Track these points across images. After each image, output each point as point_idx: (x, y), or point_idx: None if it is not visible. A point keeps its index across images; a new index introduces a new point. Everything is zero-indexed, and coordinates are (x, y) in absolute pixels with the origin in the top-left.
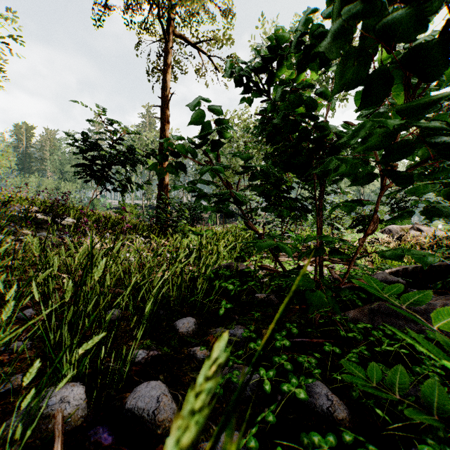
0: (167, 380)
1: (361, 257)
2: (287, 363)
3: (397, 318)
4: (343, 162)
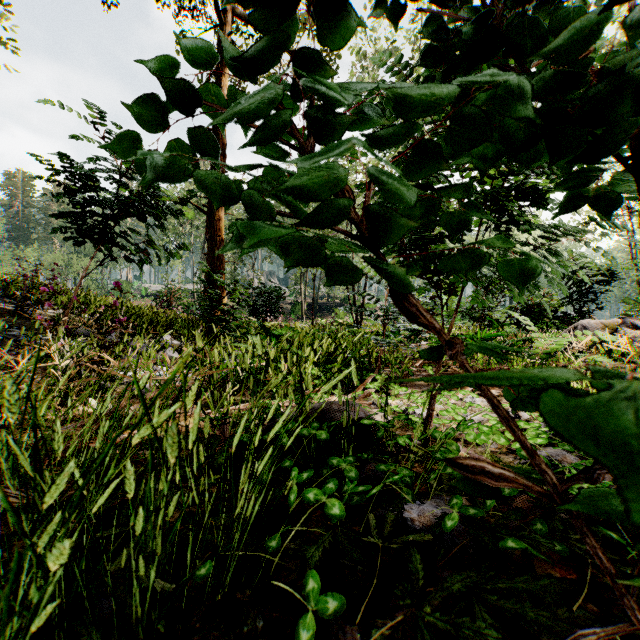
0: None
1: None
2: None
3: None
4: None
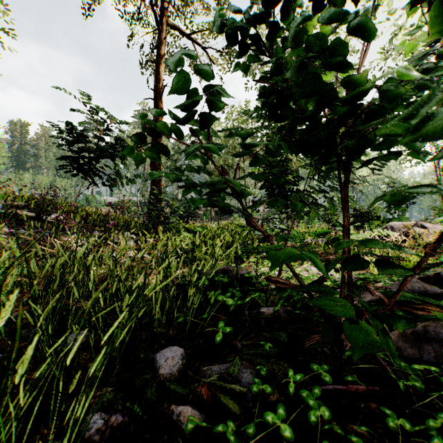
0: None
1: (421, 270)
2: None
3: None
4: None
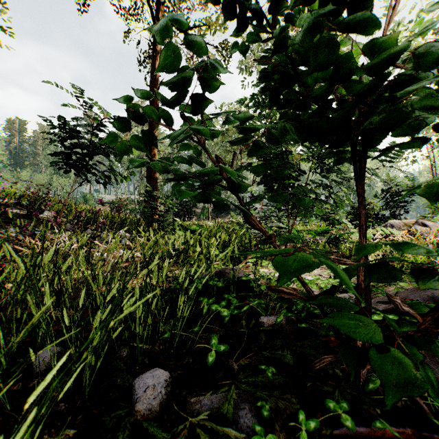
0: None
1: None
2: None
3: None
4: None
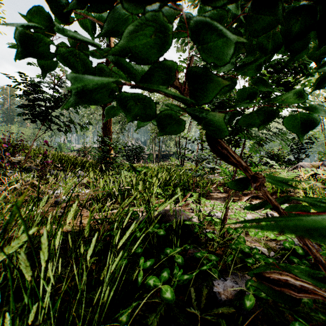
0: None
1: None
2: None
3: None
4: None
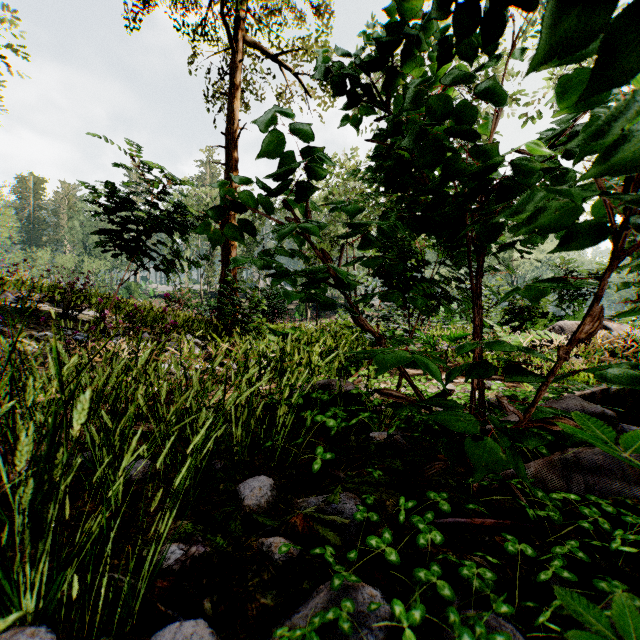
0: (218, 609)
1: (559, 378)
2: (442, 583)
3: (610, 478)
4: (569, 195)
